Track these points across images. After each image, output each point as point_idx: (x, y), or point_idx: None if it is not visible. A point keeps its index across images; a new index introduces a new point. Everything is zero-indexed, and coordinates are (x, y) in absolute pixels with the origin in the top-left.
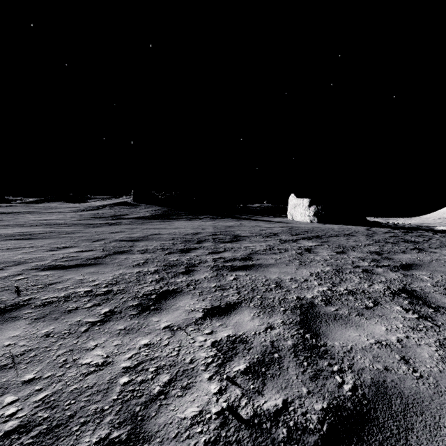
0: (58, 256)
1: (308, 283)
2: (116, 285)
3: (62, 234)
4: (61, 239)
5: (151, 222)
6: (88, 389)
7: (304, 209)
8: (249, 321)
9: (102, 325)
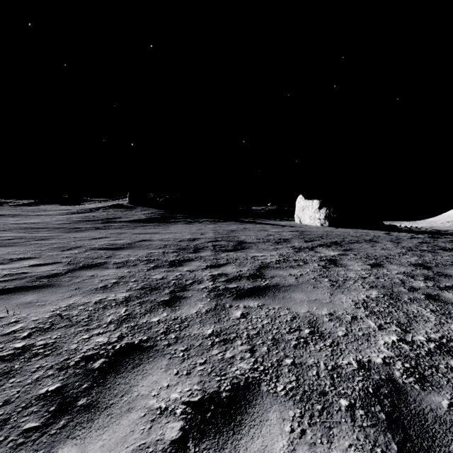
0: (0, 272)
1: (360, 324)
2: (47, 332)
3: (32, 240)
4: (26, 247)
5: (144, 226)
6: None
7: (313, 211)
8: None
9: None
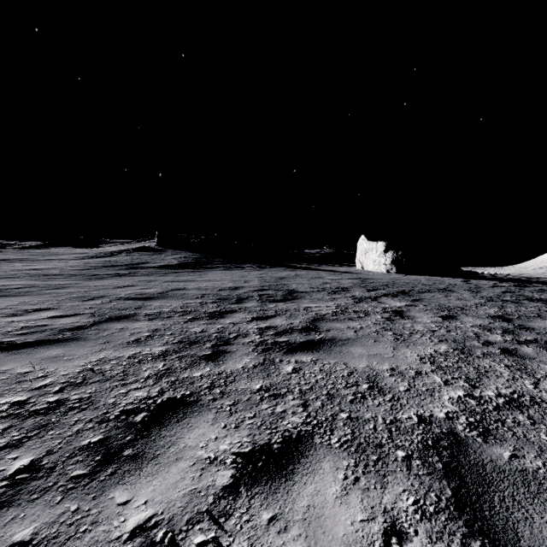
0: (16, 324)
1: (424, 379)
2: (80, 387)
3: (46, 289)
4: (41, 296)
5: (177, 273)
6: None
7: (378, 255)
8: (339, 503)
9: None
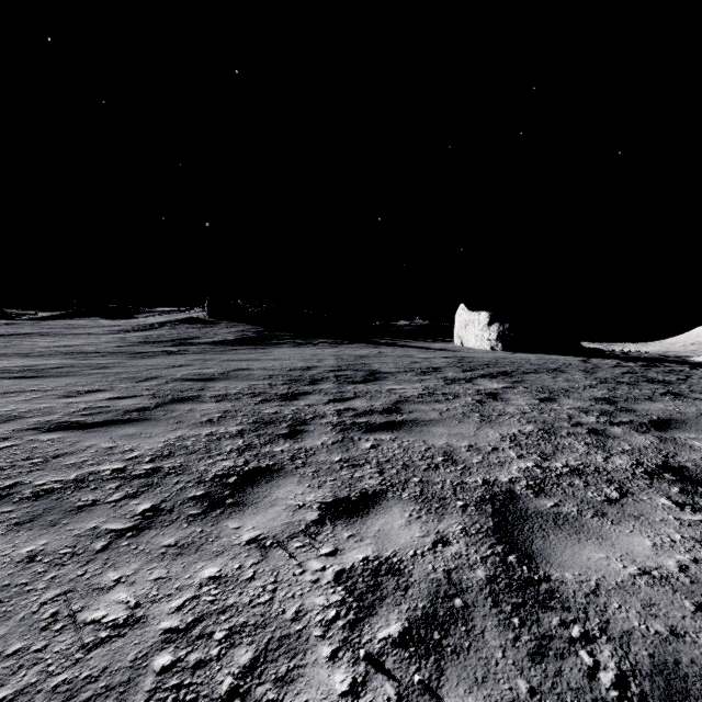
0: (76, 406)
1: (499, 454)
2: (169, 458)
3: (89, 369)
4: (87, 377)
5: (236, 350)
6: (88, 683)
7: (480, 329)
8: (403, 528)
9: (136, 537)
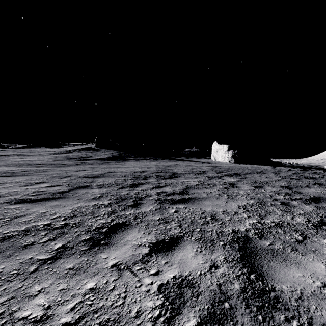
0: (30, 190)
1: (238, 215)
2: (73, 218)
3: (38, 172)
4: (37, 176)
5: (109, 162)
6: None
7: (224, 152)
8: (193, 258)
9: (52, 264)
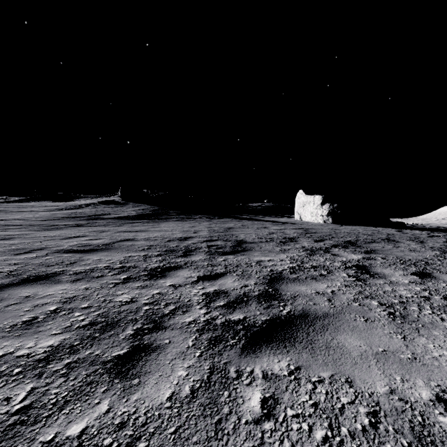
0: None
1: None
2: None
3: None
4: None
5: (133, 223)
6: None
7: (315, 207)
8: None
9: None
